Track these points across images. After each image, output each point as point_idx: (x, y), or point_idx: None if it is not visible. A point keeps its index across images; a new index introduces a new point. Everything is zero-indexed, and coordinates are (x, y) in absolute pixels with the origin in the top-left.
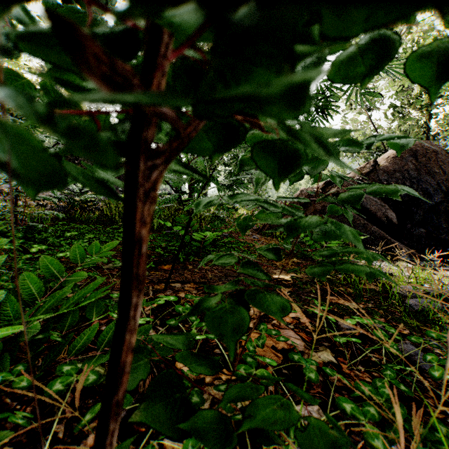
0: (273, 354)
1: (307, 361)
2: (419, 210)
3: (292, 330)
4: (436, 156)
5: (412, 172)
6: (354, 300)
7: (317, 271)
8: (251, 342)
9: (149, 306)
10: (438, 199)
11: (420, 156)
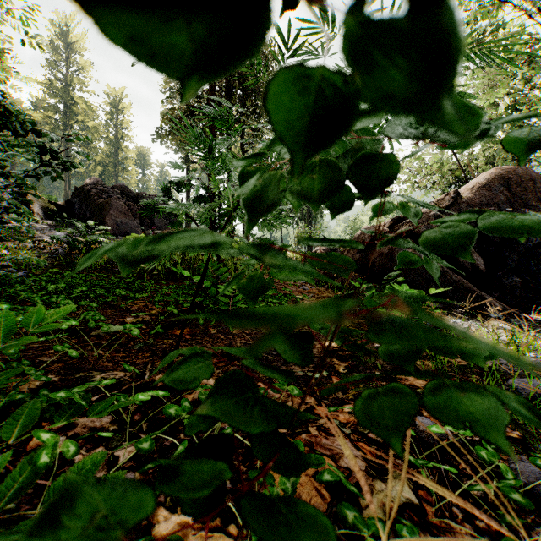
0: (315, 491)
1: (370, 525)
2: (513, 253)
3: (348, 439)
4: (534, 185)
5: (504, 205)
6: None
7: (392, 417)
8: (273, 487)
9: None
10: (537, 240)
11: (513, 185)
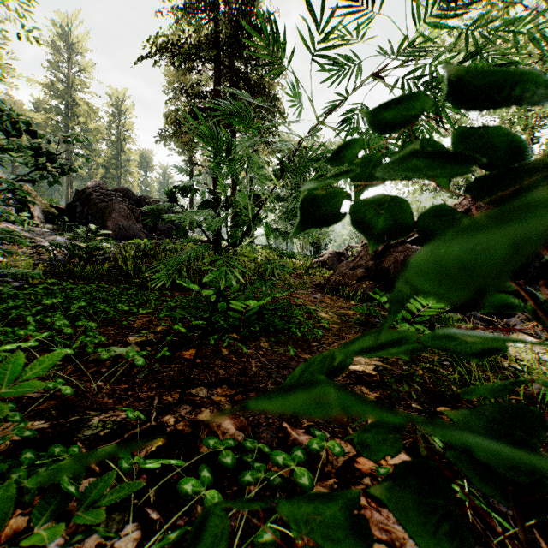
0: None
1: None
2: (535, 260)
3: None
4: None
5: None
6: None
7: None
8: None
9: (143, 451)
10: None
11: None
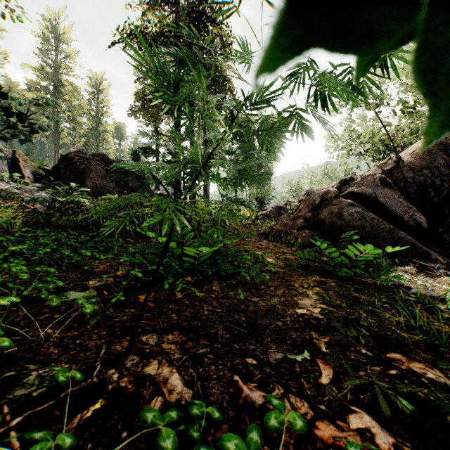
0: None
1: None
2: None
3: None
4: None
5: (442, 168)
6: (436, 364)
7: None
8: None
9: (77, 417)
10: None
11: None
